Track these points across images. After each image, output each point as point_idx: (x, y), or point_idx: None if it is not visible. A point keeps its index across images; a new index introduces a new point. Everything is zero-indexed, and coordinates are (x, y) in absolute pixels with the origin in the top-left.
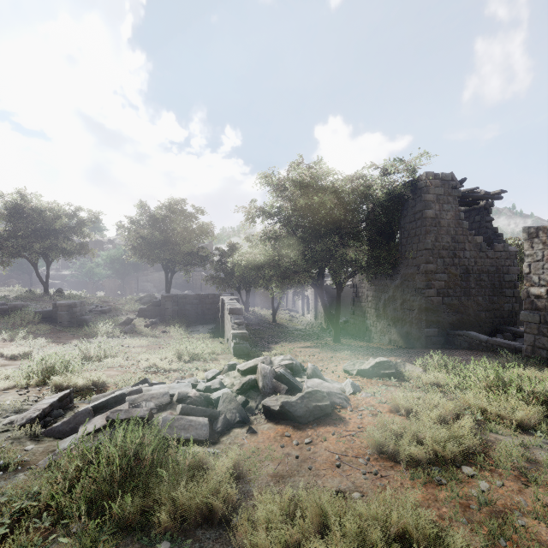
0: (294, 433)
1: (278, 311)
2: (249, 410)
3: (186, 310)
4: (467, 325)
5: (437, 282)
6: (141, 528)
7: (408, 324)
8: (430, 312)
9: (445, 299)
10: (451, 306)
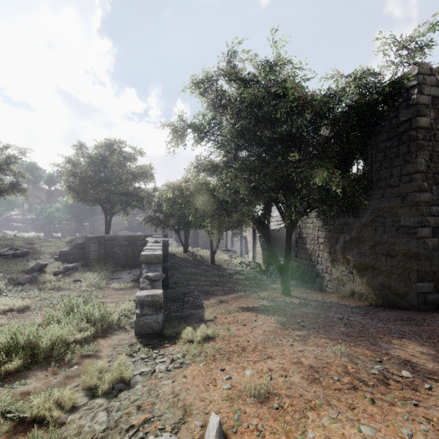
0: None
1: (218, 251)
2: None
3: (114, 253)
4: None
5: (432, 218)
6: None
7: (383, 275)
8: (423, 260)
9: None
10: None
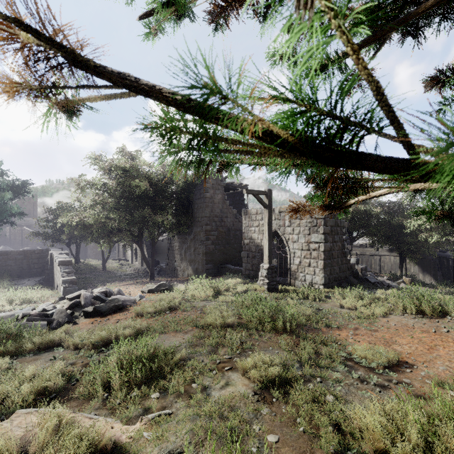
0: (100, 319)
1: (109, 261)
2: (75, 317)
3: (8, 266)
4: (228, 261)
5: (212, 237)
6: (16, 355)
7: (197, 263)
8: (208, 255)
9: (217, 246)
10: (220, 251)
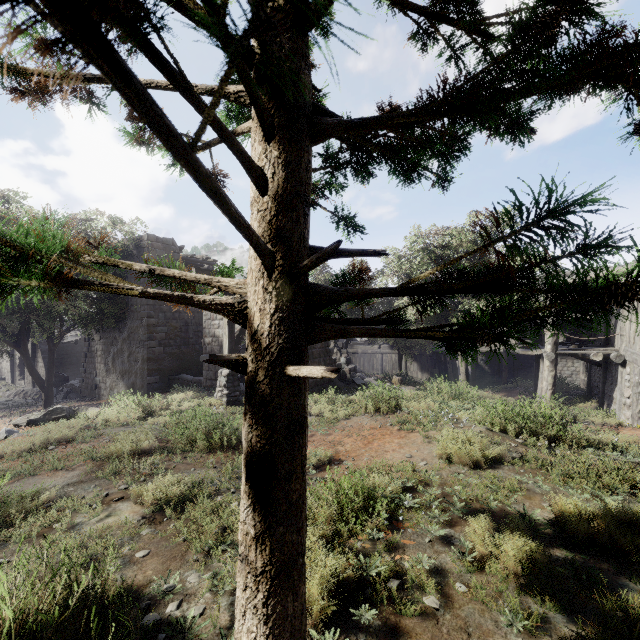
0: None
1: None
2: None
3: None
4: (186, 370)
5: (159, 335)
6: None
7: (134, 376)
8: (152, 362)
9: (167, 349)
10: (172, 355)
